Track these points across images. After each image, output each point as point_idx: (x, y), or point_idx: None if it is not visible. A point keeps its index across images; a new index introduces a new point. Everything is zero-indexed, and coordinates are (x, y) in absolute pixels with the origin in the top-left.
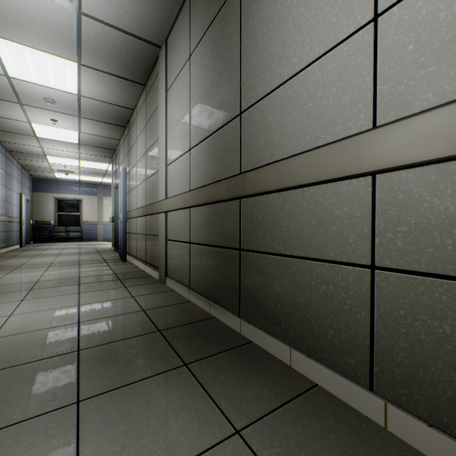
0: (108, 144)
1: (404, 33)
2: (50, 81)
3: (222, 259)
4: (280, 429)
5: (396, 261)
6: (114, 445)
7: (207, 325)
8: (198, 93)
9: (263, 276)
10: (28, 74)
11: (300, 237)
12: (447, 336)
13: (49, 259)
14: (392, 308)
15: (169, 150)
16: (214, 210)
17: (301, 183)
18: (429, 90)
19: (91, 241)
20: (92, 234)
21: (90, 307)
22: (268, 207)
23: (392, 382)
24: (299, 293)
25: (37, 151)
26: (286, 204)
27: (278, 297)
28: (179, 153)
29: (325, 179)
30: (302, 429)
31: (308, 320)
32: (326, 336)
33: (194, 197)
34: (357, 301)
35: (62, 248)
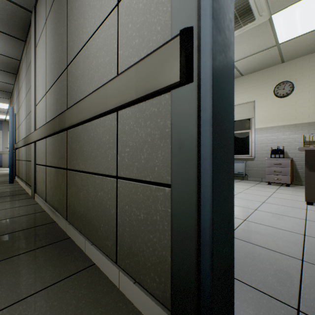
0: (4, 87)
1: (128, 15)
2: None
3: (60, 177)
4: (35, 304)
5: (125, 172)
6: None
7: (43, 228)
8: (49, 50)
9: (76, 188)
10: None
11: (91, 158)
12: (142, 221)
13: None
14: (124, 204)
15: (37, 94)
16: (56, 140)
17: (86, 118)
18: (136, 55)
19: None
20: None
21: None
22: (78, 137)
23: (124, 256)
24: (90, 199)
25: None
26: (85, 134)
27: (82, 203)
28: (41, 96)
29: (95, 115)
30: (54, 301)
31: (93, 218)
32: (100, 228)
33: (45, 129)
34: (111, 201)
35: None
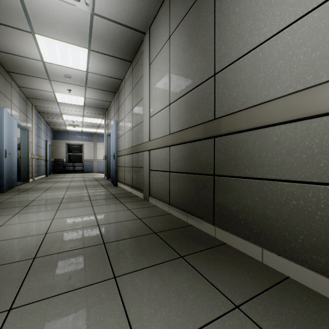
0: (103, 105)
1: None
2: (69, 63)
3: (198, 183)
4: (270, 307)
5: None
6: (149, 308)
7: (188, 230)
8: (176, 63)
9: (235, 195)
10: (56, 59)
11: (270, 164)
12: None
13: (66, 184)
14: None
15: (151, 106)
16: (191, 147)
17: (274, 122)
18: None
19: (89, 172)
20: (90, 168)
21: (102, 215)
22: (240, 143)
23: None
24: (270, 206)
25: (57, 112)
26: (257, 139)
27: (250, 210)
28: (160, 108)
29: (297, 118)
30: (288, 309)
31: (278, 228)
32: (297, 240)
33: (174, 138)
34: (328, 212)
35: (72, 177)
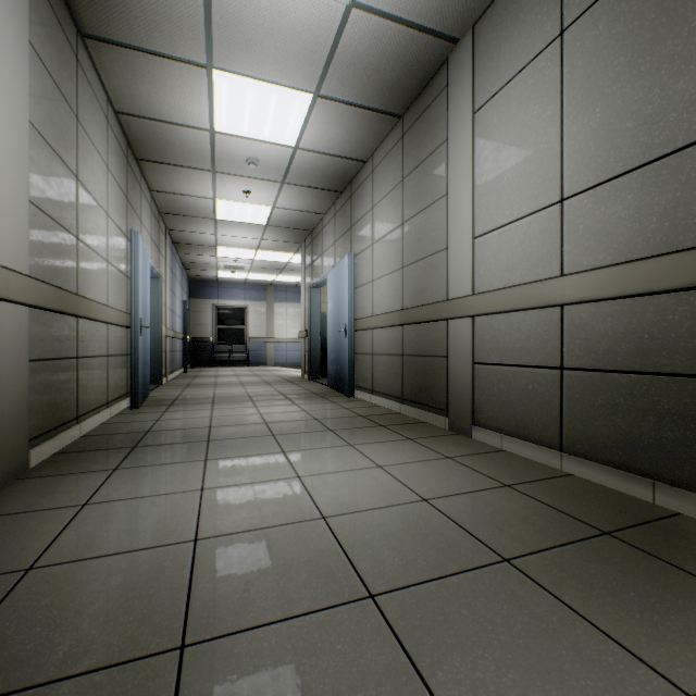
0: (305, 222)
1: None
2: (265, 131)
3: None
4: None
5: None
6: None
7: (693, 530)
8: (595, 93)
9: None
10: (239, 123)
11: None
12: None
13: (239, 390)
14: None
15: (480, 211)
16: (669, 305)
17: None
18: None
19: (259, 365)
20: (260, 355)
21: (403, 472)
22: None
23: None
24: None
25: (208, 240)
26: None
27: None
28: (517, 212)
29: None
30: None
31: None
32: None
33: (594, 283)
34: None
35: (234, 375)
